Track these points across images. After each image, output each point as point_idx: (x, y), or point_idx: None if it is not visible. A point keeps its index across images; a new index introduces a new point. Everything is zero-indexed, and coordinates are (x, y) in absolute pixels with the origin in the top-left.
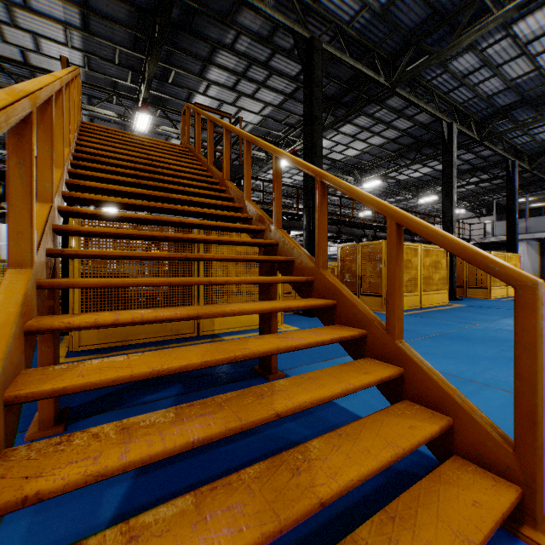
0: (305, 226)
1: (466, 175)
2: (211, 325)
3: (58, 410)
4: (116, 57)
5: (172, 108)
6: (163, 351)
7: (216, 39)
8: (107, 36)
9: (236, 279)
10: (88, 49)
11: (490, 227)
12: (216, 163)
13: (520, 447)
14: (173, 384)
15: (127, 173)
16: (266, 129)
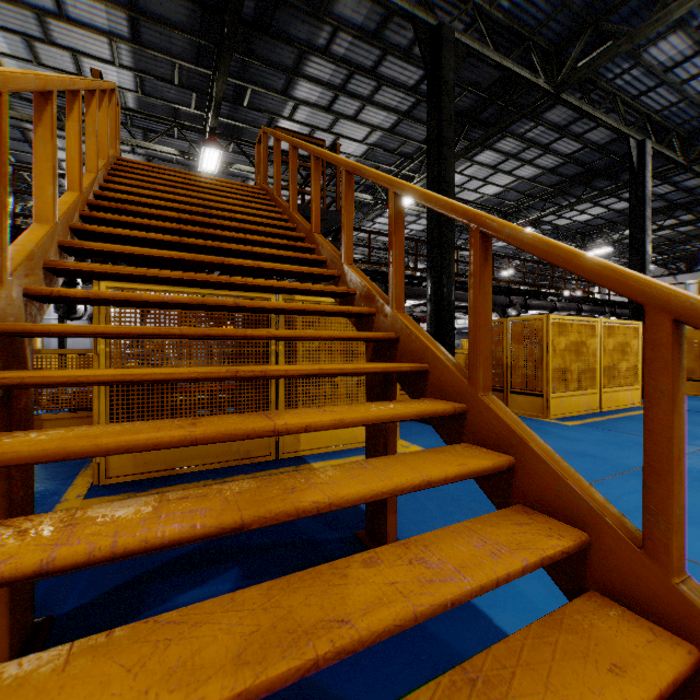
0: (429, 296)
1: (657, 216)
2: (295, 444)
3: (28, 631)
4: (175, 75)
5: (249, 140)
6: (156, 624)
7: (305, 41)
8: (163, 47)
9: (325, 421)
10: (141, 67)
11: (694, 290)
12: (304, 209)
13: None
14: (227, 566)
15: (165, 227)
16: (372, 162)
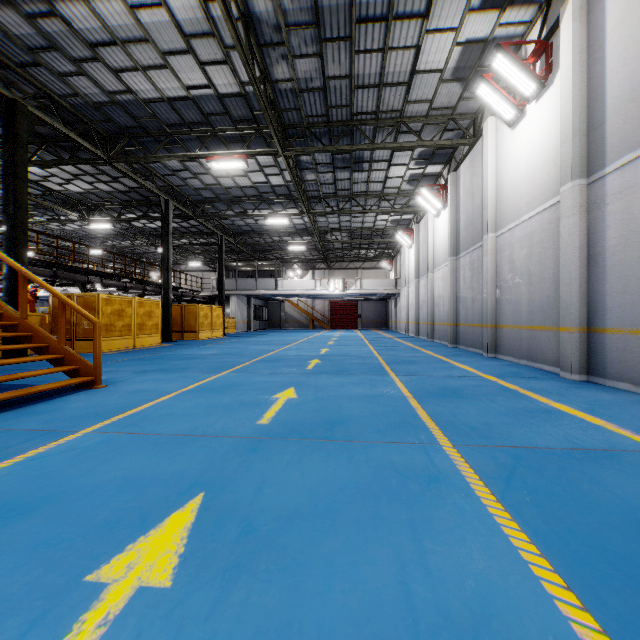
0: (7, 276)
1: (197, 236)
2: None
3: None
4: None
5: None
6: None
7: None
8: None
9: None
10: None
11: (216, 283)
12: None
13: (95, 366)
14: None
15: None
16: None
